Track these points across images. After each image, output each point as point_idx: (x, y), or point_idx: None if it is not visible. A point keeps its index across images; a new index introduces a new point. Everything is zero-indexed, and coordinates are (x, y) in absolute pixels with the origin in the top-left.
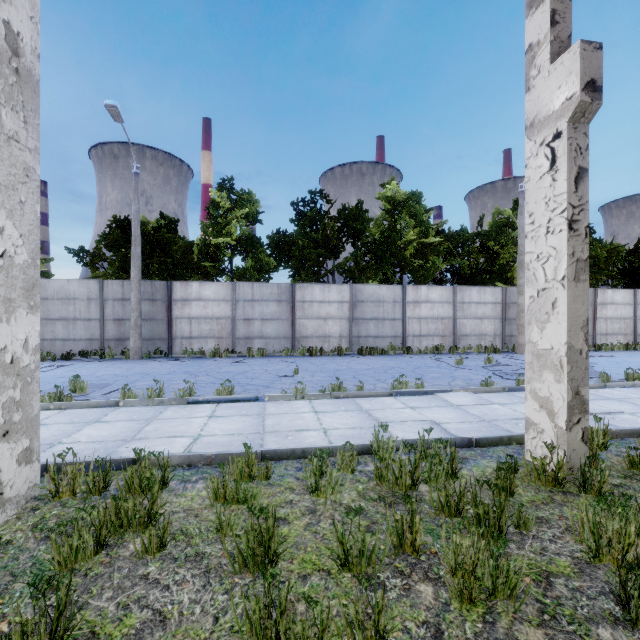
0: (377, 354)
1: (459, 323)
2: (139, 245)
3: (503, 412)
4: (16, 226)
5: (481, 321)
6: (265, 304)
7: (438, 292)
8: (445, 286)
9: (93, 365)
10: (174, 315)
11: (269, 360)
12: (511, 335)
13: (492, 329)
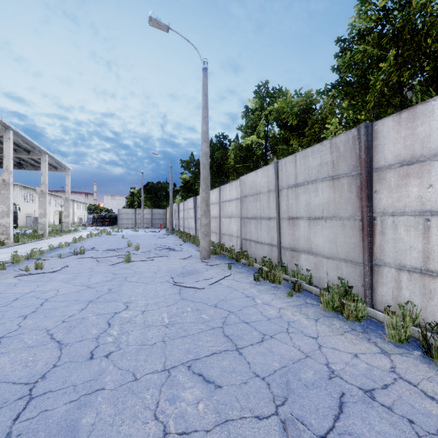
0: (188, 241)
1: (221, 222)
2: (171, 192)
3: (39, 246)
4: (42, 209)
5: (230, 220)
6: (186, 211)
7: (215, 194)
8: (217, 188)
9: (157, 233)
10: (179, 217)
11: (166, 237)
12: (245, 238)
13: (235, 229)
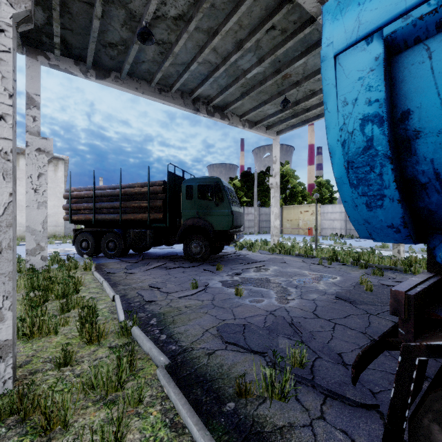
0: None
1: None
2: None
3: None
4: None
5: None
6: None
7: None
8: None
9: None
10: None
11: None
12: None
13: None
